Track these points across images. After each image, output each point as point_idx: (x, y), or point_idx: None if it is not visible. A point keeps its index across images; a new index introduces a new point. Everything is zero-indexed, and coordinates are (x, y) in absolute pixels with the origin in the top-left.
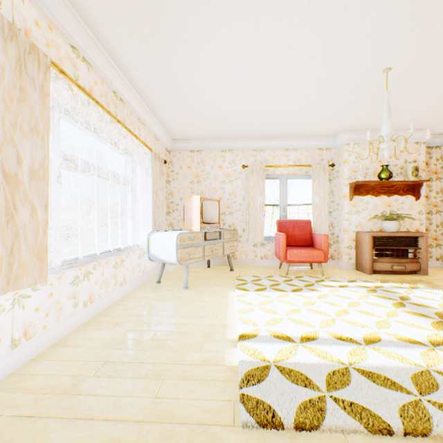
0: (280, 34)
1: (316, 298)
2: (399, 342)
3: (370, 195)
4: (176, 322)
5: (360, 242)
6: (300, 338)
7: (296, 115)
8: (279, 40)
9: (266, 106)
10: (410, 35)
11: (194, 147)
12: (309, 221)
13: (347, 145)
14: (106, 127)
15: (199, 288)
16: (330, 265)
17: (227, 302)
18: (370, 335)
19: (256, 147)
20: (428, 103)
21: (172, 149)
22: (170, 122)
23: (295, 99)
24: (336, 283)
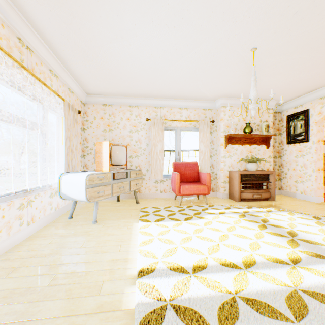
0: (176, 2)
1: (203, 225)
2: (269, 262)
3: (238, 144)
4: (79, 260)
5: (232, 178)
6: (192, 267)
7: (187, 81)
8: (174, 9)
9: (165, 70)
10: (272, 21)
11: (106, 102)
12: (197, 163)
13: (223, 107)
14: (7, 70)
15: (107, 221)
16: (211, 195)
17: (131, 234)
18: (247, 257)
19: (157, 104)
20: (277, 79)
21: (87, 102)
22: (83, 78)
23: (187, 66)
24: (217, 210)
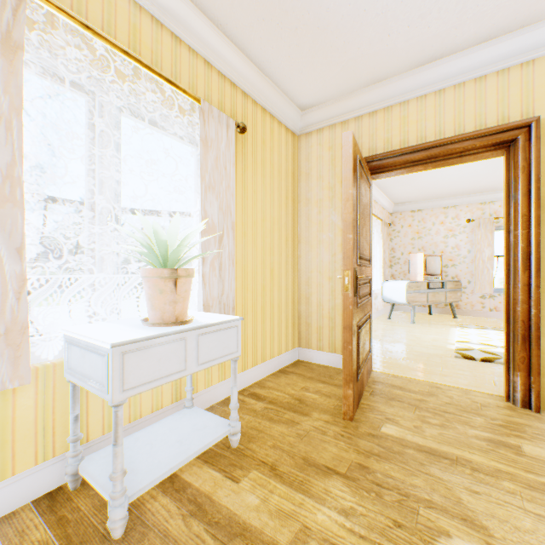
0: None
1: None
2: None
3: None
4: (411, 334)
5: None
6: (501, 346)
7: None
8: None
9: (489, 174)
10: None
11: (415, 208)
12: None
13: None
14: None
15: (423, 324)
16: None
17: (448, 331)
18: None
19: (483, 200)
20: None
21: (393, 212)
22: (395, 195)
23: None
24: None
